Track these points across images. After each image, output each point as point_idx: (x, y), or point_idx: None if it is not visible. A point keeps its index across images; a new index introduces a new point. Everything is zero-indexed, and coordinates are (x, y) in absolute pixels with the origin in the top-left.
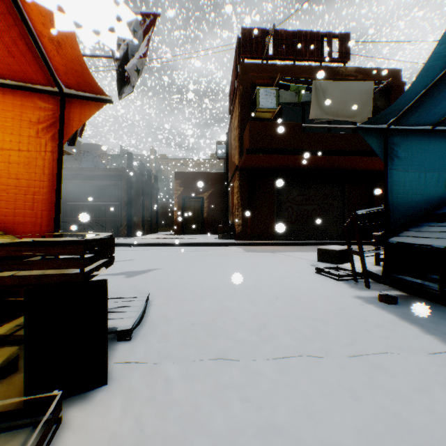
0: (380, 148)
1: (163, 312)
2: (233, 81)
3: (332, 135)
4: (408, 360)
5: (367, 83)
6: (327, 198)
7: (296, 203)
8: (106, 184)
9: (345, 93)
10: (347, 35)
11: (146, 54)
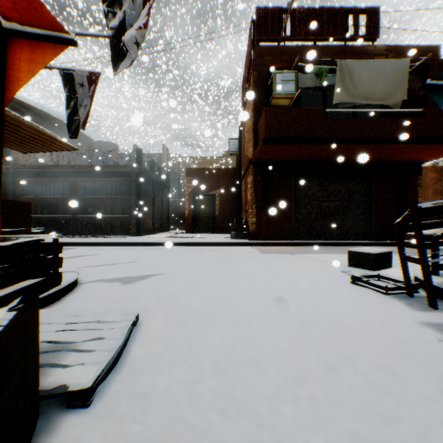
0: None
1: (152, 344)
2: (246, 69)
3: (361, 121)
4: None
5: (401, 61)
6: (352, 193)
7: (316, 199)
8: (116, 181)
9: (376, 72)
10: (376, 9)
11: (146, 23)
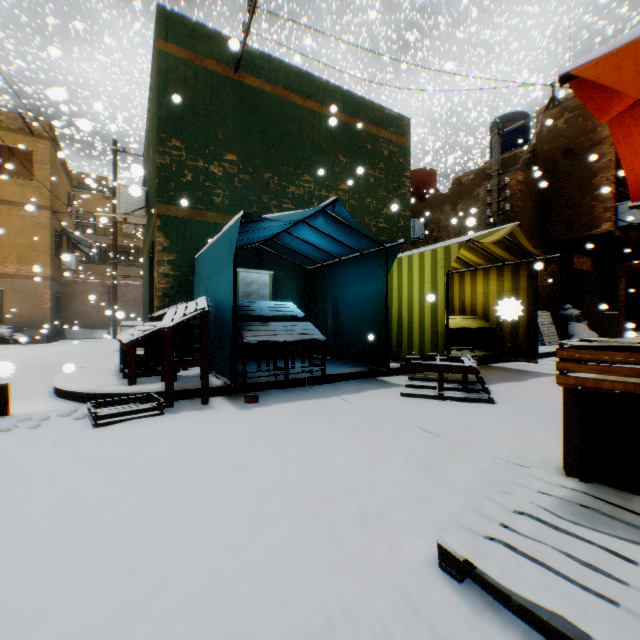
0: (234, 242)
1: (447, 506)
2: None
3: None
4: (365, 403)
5: None
6: None
7: None
8: None
9: None
10: None
11: None
